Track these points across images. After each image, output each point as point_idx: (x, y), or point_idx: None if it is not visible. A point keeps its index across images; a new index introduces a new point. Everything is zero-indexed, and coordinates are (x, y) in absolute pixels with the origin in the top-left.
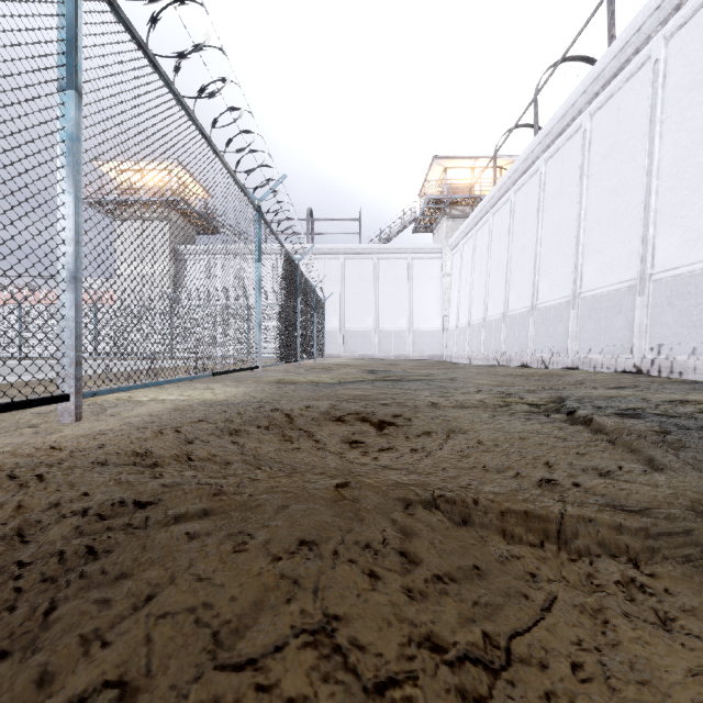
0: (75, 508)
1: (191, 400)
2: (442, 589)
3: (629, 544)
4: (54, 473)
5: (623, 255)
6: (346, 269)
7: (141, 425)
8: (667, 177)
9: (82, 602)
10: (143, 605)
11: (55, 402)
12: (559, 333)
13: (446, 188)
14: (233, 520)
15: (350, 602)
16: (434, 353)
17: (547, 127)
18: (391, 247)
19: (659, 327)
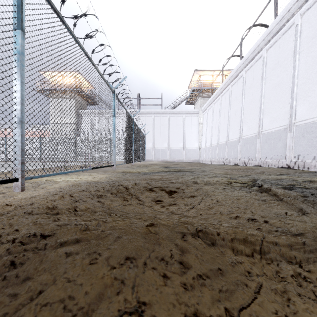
0: (9, 238)
1: (81, 180)
2: (202, 283)
3: (296, 254)
4: (2, 219)
5: (281, 114)
6: (155, 121)
7: (54, 193)
8: (302, 78)
9: (1, 295)
10: (36, 297)
11: (10, 182)
12: (252, 150)
13: (200, 84)
14: (91, 245)
15: (152, 293)
16: (195, 159)
17: (246, 56)
18: (175, 111)
19: (298, 147)
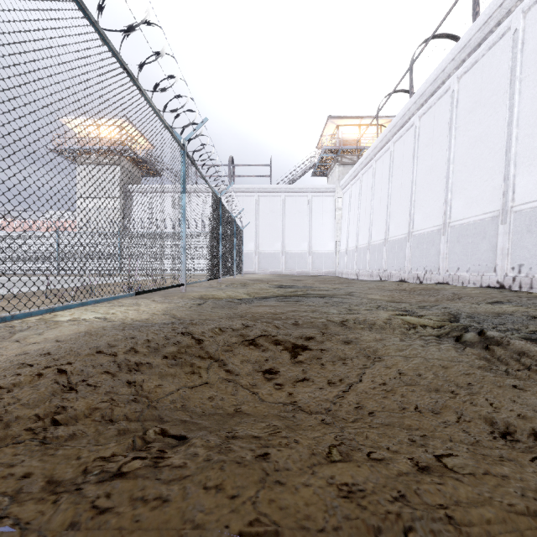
0: None
1: (112, 319)
2: None
3: None
4: None
5: (487, 191)
6: (260, 204)
7: (27, 361)
8: (525, 126)
9: None
10: None
11: None
12: (432, 255)
13: (338, 141)
14: None
15: None
16: (329, 270)
17: (421, 90)
18: (295, 187)
19: (519, 250)
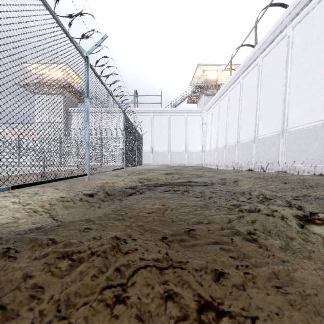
0: None
1: None
2: None
3: None
4: None
5: (318, 105)
6: (154, 120)
7: None
8: None
9: None
10: None
11: None
12: (272, 152)
13: (204, 80)
14: None
15: None
16: (198, 163)
17: (264, 39)
18: (176, 110)
19: None
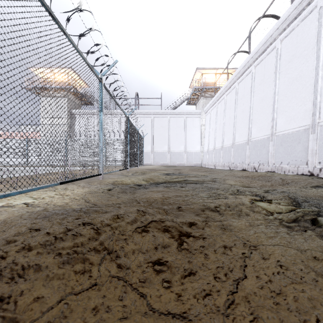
0: None
1: (38, 204)
2: None
3: None
4: None
5: (301, 112)
6: (154, 122)
7: None
8: None
9: None
10: None
11: None
12: (263, 153)
13: (202, 83)
14: None
15: None
16: (197, 162)
17: (256, 49)
18: (176, 112)
19: None
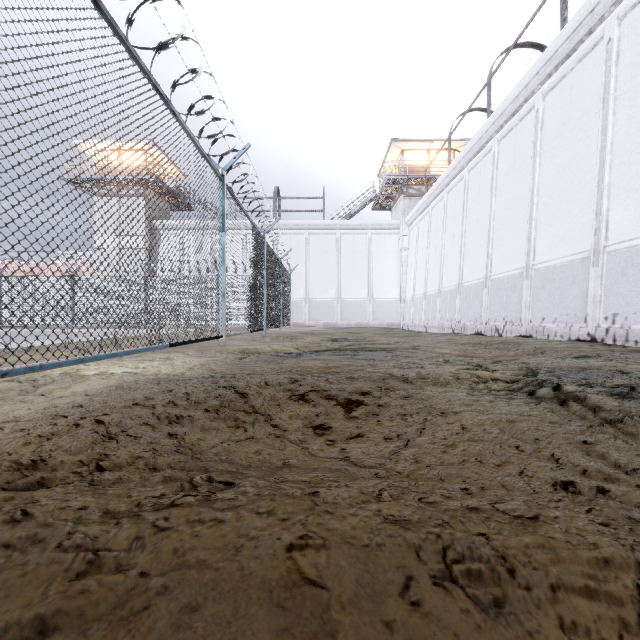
0: None
1: (143, 373)
2: None
3: None
4: None
5: (576, 228)
6: (311, 244)
7: (60, 412)
8: (621, 152)
9: None
10: None
11: None
12: (513, 303)
13: (403, 169)
14: None
15: None
16: (392, 321)
17: (500, 109)
18: (352, 223)
19: (614, 297)
